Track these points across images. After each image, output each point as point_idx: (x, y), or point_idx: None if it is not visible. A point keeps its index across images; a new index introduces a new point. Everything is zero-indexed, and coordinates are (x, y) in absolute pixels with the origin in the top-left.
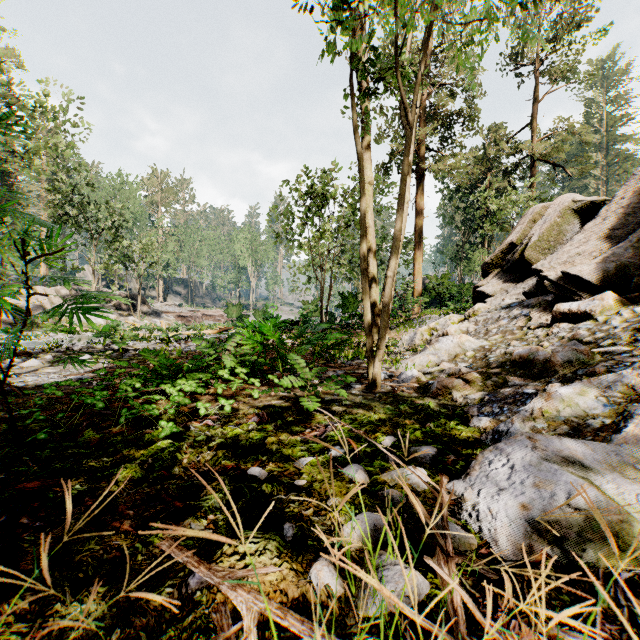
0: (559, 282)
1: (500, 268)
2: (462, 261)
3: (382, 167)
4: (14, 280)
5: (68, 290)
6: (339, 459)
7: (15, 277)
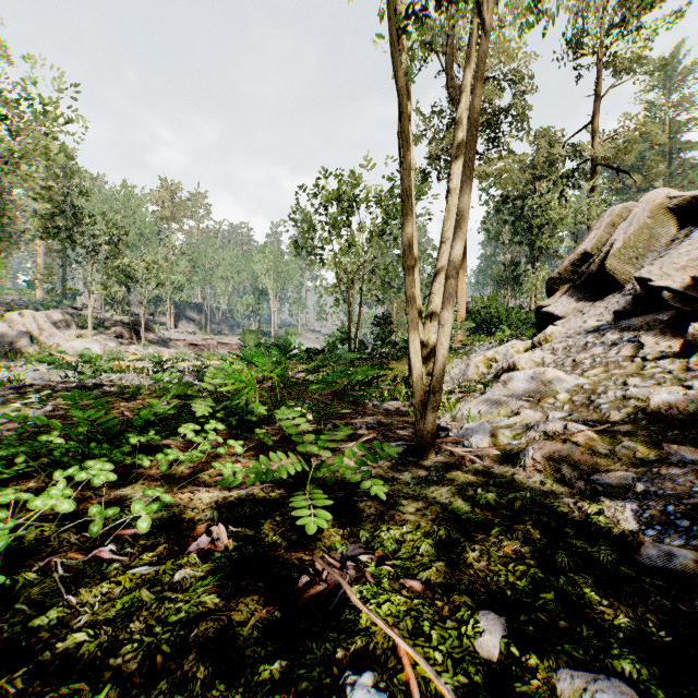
0: (686, 293)
1: (570, 284)
2: (510, 282)
3: (420, 172)
4: (3, 304)
5: (61, 315)
6: None
7: (6, 300)
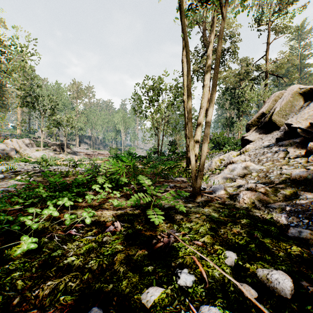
0: (307, 129)
1: (256, 126)
2: (229, 126)
3: None
4: (3, 136)
5: (29, 140)
6: (190, 292)
7: (4, 134)
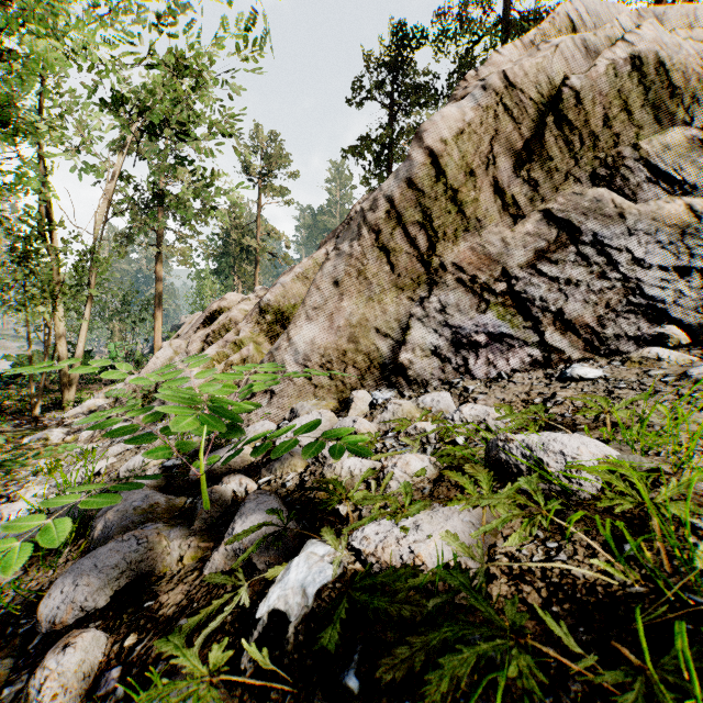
0: None
1: None
2: None
3: (122, 236)
4: None
5: None
6: None
7: None
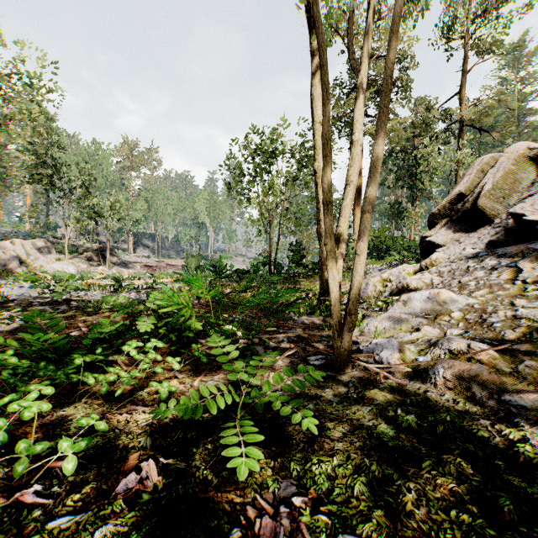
0: None
1: (448, 218)
2: (394, 217)
3: None
4: None
5: (44, 243)
6: None
7: (2, 232)
